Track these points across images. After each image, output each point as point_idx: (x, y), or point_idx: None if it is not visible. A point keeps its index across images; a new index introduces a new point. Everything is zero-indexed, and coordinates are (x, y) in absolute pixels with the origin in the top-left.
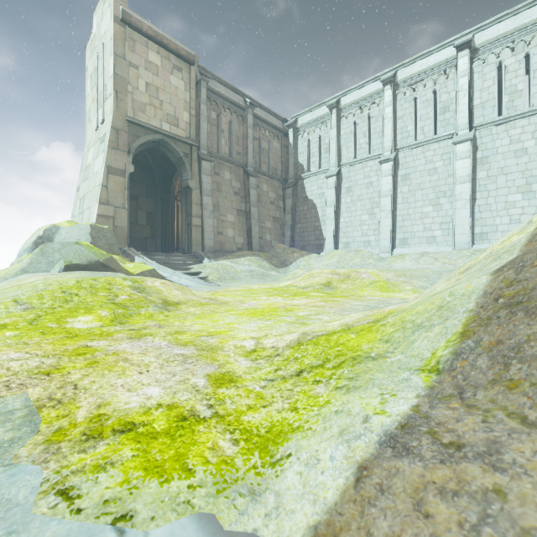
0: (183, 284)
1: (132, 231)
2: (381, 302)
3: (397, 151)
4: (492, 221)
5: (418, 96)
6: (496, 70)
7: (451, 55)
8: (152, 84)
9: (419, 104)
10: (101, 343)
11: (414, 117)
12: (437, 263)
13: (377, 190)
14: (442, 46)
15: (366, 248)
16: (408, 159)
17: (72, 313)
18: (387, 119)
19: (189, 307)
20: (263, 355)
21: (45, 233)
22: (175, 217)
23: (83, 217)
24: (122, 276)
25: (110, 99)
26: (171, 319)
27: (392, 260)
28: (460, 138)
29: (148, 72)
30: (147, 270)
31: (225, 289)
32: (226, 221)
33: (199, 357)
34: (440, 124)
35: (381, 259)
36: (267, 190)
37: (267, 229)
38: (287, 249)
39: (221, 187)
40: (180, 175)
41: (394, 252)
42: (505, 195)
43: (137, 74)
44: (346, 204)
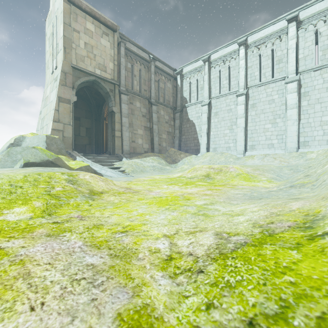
0: (108, 175)
1: (76, 140)
2: (252, 190)
3: (247, 88)
4: (311, 133)
5: (261, 53)
6: (314, 35)
7: (284, 26)
8: (88, 43)
9: (262, 58)
10: (16, 243)
11: (259, 66)
12: (276, 161)
13: (234, 114)
14: (278, 20)
15: (227, 151)
16: (255, 93)
17: (10, 204)
18: (241, 68)
19: (109, 196)
20: (182, 266)
21: (15, 141)
22: (104, 131)
23: (43, 131)
24: (62, 171)
25: (60, 52)
26: (93, 209)
27: (245, 159)
28: (290, 80)
29: (86, 35)
30: (83, 166)
31: (137, 179)
32: (137, 133)
33: (110, 271)
34: (276, 71)
35: (238, 158)
36: (163, 114)
37: (163, 139)
38: (176, 152)
39: (134, 112)
40: (107, 104)
41: (246, 153)
42: (320, 117)
43: (78, 36)
44: (214, 123)
